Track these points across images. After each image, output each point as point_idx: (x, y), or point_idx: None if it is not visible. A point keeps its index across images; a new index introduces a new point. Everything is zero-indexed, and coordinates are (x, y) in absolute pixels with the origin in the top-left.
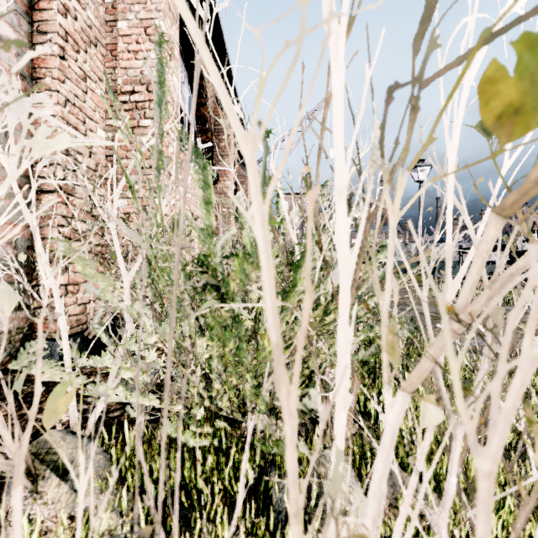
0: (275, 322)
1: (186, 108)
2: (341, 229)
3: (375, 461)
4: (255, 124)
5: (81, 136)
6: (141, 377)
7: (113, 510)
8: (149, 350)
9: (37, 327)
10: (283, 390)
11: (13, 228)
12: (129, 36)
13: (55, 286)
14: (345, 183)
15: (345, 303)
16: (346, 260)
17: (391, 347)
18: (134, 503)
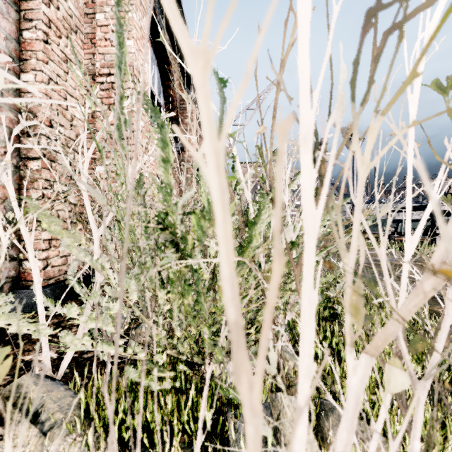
0: (233, 294)
1: (155, 90)
2: (306, 181)
3: (338, 430)
4: (207, 34)
5: (40, 94)
6: (106, 327)
7: (80, 451)
8: (117, 299)
9: (24, 276)
10: (244, 381)
11: (2, 190)
12: (106, 26)
13: (29, 241)
14: (310, 130)
15: (310, 263)
16: (311, 215)
17: (355, 308)
18: (100, 444)
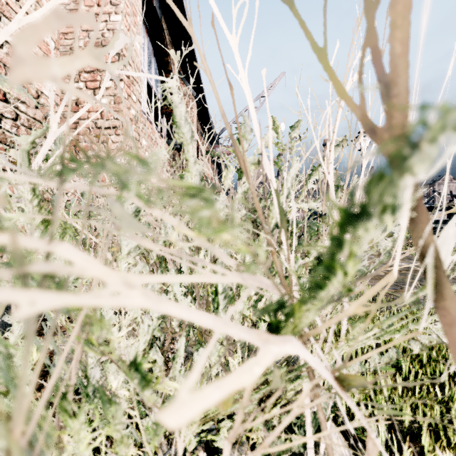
0: None
1: (152, 82)
2: None
3: None
4: None
5: None
6: None
7: None
8: None
9: None
10: None
11: None
12: None
13: None
14: None
15: None
16: None
17: None
18: None
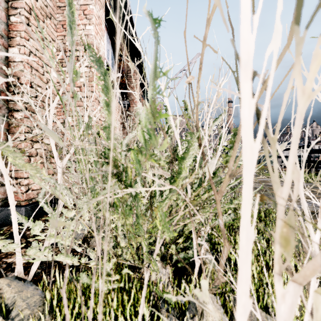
0: None
1: (110, 62)
2: (246, 111)
3: None
4: None
5: None
6: (64, 242)
7: None
8: None
9: None
10: None
11: None
12: None
13: (5, 172)
14: (250, 56)
15: (248, 198)
16: (250, 148)
17: (285, 240)
18: None
